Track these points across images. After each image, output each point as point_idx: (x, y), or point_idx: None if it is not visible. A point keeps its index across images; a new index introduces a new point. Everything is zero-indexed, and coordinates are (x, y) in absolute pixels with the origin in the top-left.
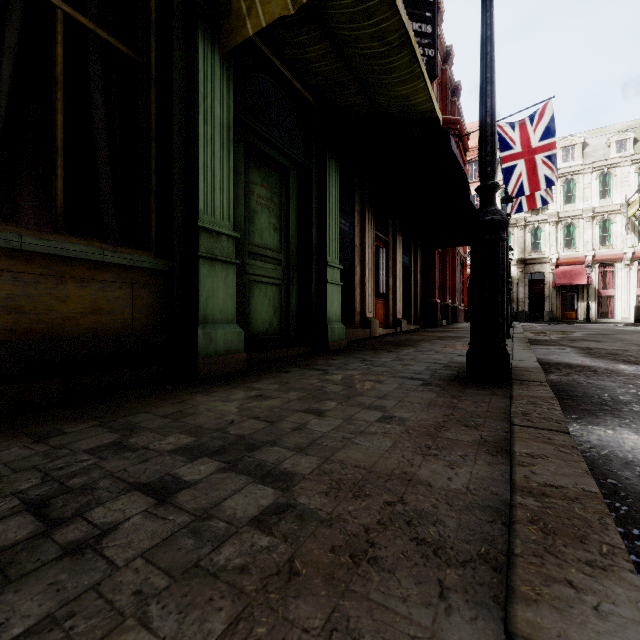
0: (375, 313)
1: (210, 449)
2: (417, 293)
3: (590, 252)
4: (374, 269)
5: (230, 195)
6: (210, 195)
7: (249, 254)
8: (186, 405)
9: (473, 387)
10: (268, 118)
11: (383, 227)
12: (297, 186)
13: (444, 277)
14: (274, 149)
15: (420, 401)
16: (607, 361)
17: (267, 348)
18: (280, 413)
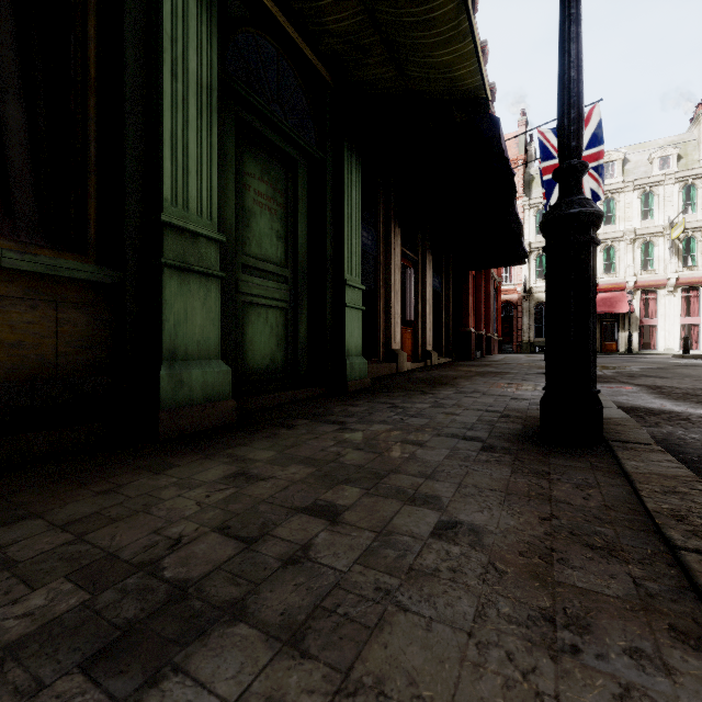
0: (402, 344)
1: (101, 636)
2: (448, 321)
3: (631, 277)
4: (401, 292)
5: (212, 183)
6: (181, 180)
7: (243, 267)
8: (116, 497)
9: (558, 454)
10: (269, 91)
11: (411, 244)
12: (308, 184)
13: (478, 303)
14: (277, 133)
15: (491, 484)
16: (693, 405)
17: (268, 390)
18: (267, 516)
